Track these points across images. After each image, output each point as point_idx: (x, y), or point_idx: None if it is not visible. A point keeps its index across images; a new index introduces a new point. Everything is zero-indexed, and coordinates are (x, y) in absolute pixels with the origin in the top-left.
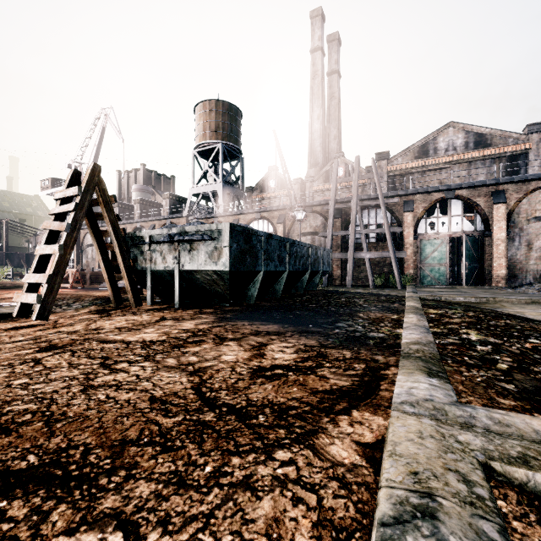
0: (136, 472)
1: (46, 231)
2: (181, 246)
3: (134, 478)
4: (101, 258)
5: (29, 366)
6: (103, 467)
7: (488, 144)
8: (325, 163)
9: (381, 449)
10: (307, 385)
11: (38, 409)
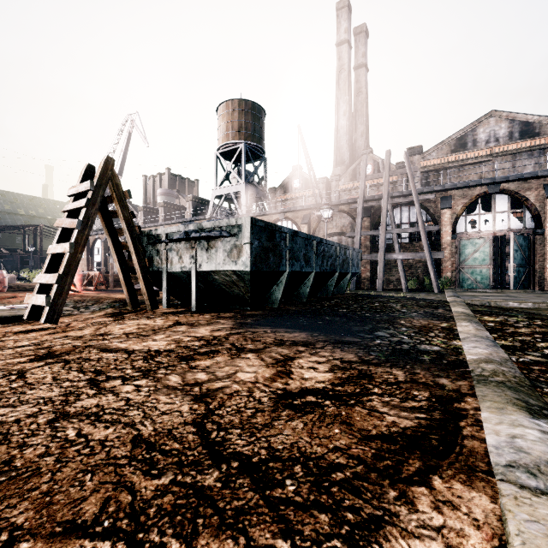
0: None
1: (59, 229)
2: (198, 244)
3: None
4: (116, 258)
5: (9, 380)
6: None
7: (536, 133)
8: (351, 161)
9: None
10: (353, 423)
11: None
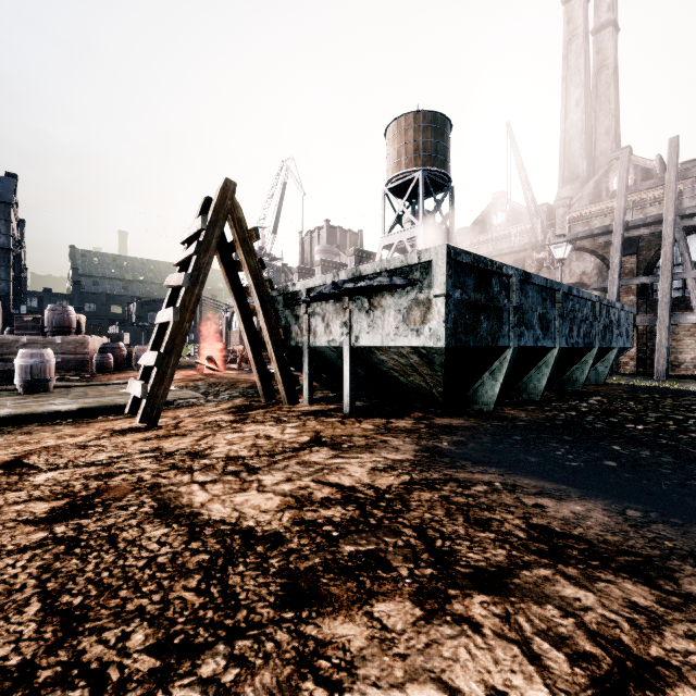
0: None
1: (169, 289)
2: (353, 302)
3: None
4: (243, 328)
5: None
6: None
7: None
8: (589, 174)
9: None
10: None
11: None
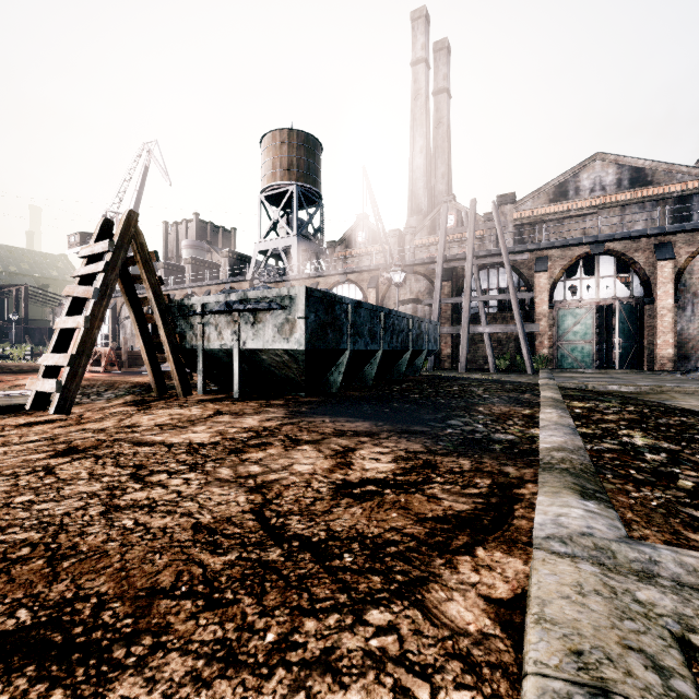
0: (167, 639)
1: (69, 298)
2: (242, 317)
3: (164, 648)
4: (139, 333)
5: (37, 477)
6: (121, 630)
7: (648, 181)
8: (430, 209)
9: (522, 609)
10: (411, 508)
11: (41, 540)
